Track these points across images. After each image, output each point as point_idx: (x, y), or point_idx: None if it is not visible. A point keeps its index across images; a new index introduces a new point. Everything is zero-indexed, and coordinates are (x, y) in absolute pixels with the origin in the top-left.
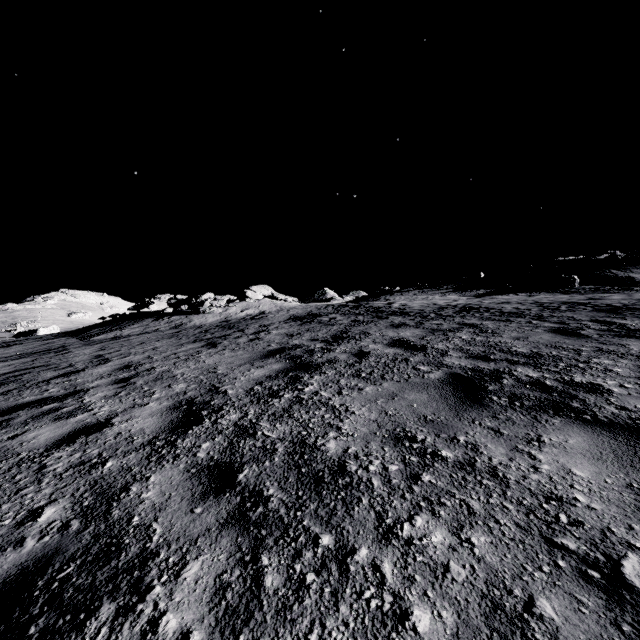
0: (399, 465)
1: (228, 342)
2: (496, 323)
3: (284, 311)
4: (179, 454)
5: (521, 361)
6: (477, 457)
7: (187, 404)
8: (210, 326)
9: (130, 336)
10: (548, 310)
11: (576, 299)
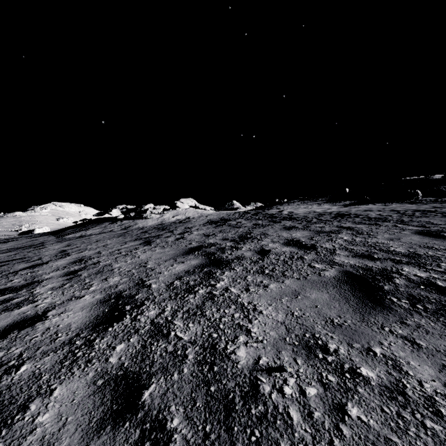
0: (317, 387)
1: (160, 240)
2: (368, 226)
3: (203, 217)
4: (92, 358)
5: (404, 260)
6: (404, 380)
7: (115, 298)
8: (149, 228)
9: (91, 235)
10: (406, 216)
11: (424, 208)
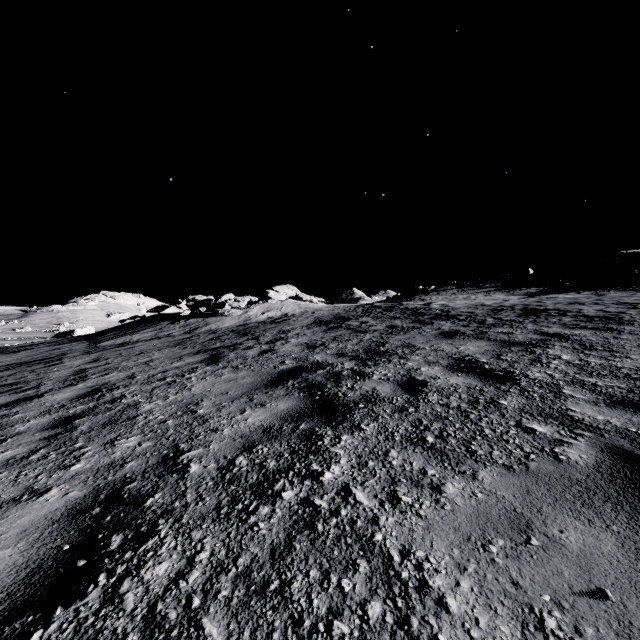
0: None
1: (234, 355)
2: (596, 333)
3: (308, 313)
4: None
5: None
6: None
7: (104, 502)
8: (225, 331)
9: (138, 342)
10: None
11: None
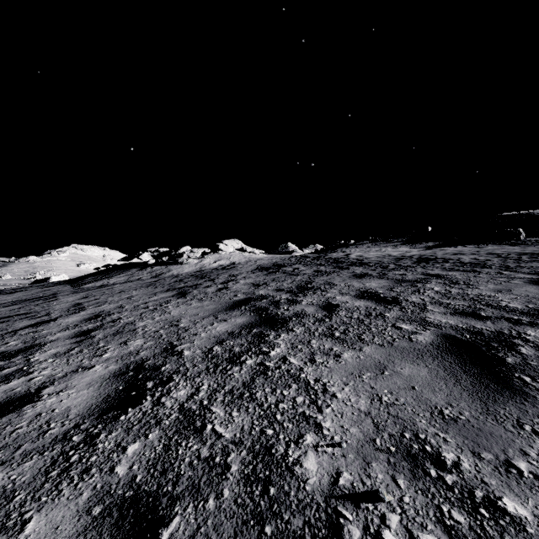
0: (438, 535)
1: (197, 291)
2: (463, 274)
3: (252, 262)
4: (91, 465)
5: (524, 320)
6: None
7: (134, 369)
8: (185, 275)
9: (115, 284)
10: (511, 260)
11: (531, 250)
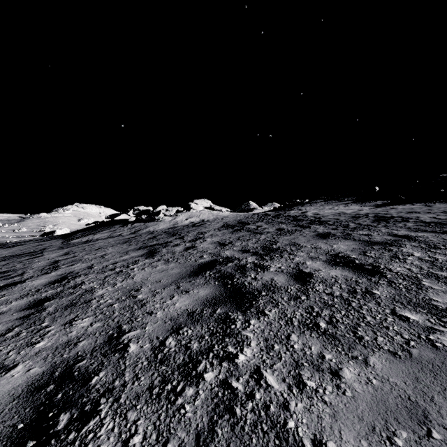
0: None
1: (166, 250)
2: (435, 235)
3: (219, 219)
4: None
5: None
6: None
7: (58, 379)
8: (159, 232)
9: (97, 240)
10: None
11: None
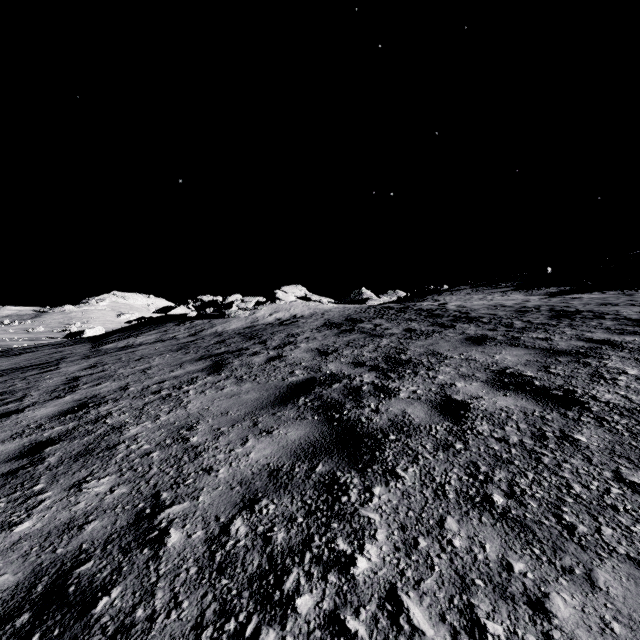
0: None
1: (239, 362)
2: None
3: (318, 315)
4: None
5: None
6: None
7: (39, 600)
8: (231, 333)
9: (140, 345)
10: None
11: None
